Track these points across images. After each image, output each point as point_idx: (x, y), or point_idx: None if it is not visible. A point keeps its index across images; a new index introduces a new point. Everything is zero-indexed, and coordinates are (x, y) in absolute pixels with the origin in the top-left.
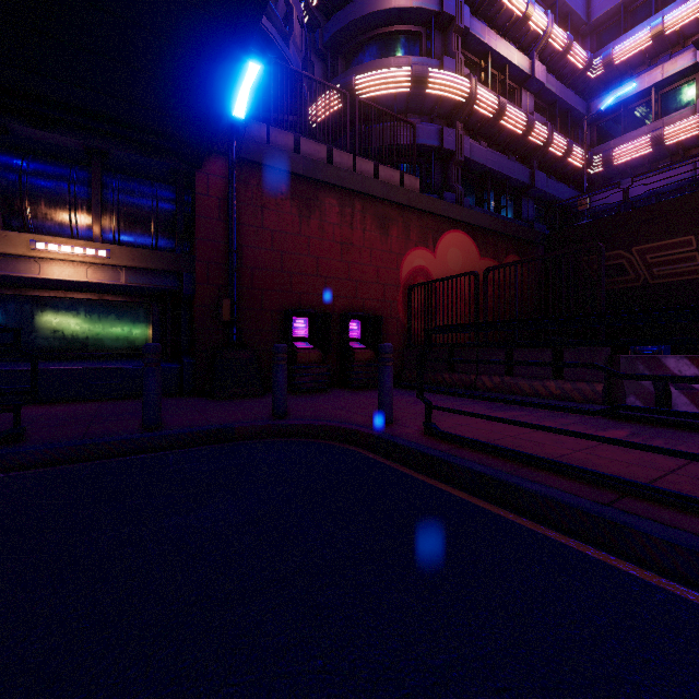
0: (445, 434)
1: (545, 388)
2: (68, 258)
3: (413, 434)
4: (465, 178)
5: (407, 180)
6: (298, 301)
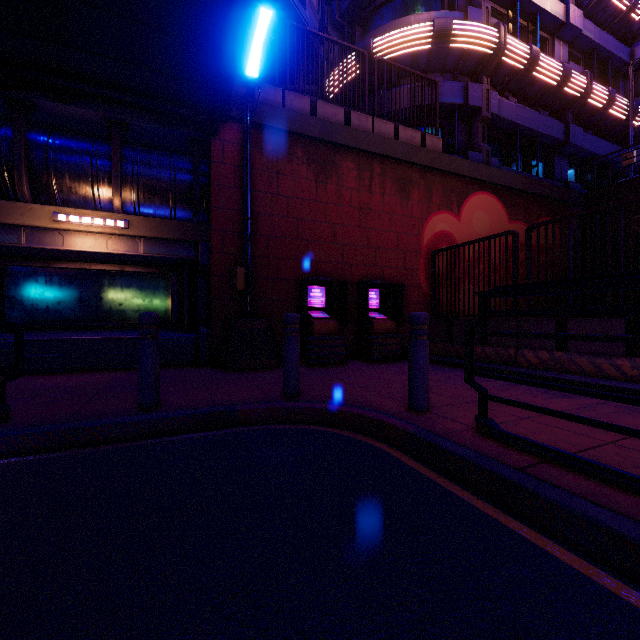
0: (511, 437)
1: (615, 367)
2: (88, 229)
3: (460, 431)
4: (491, 138)
5: (429, 141)
6: (314, 270)
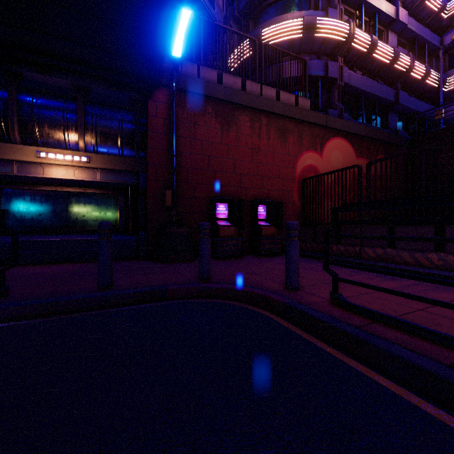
0: (353, 306)
1: (427, 259)
2: (61, 163)
3: (320, 302)
4: (344, 99)
5: (301, 101)
6: (220, 192)
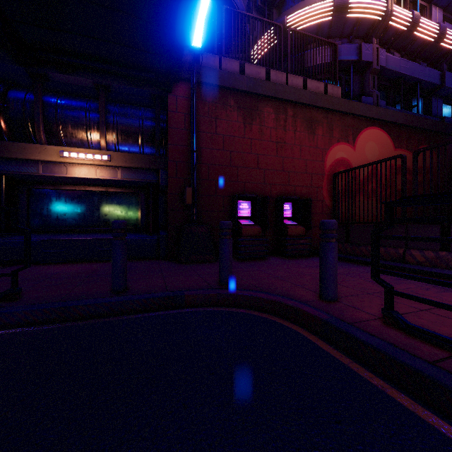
0: (418, 329)
1: None
2: (83, 162)
3: (368, 321)
4: (379, 85)
5: (330, 89)
6: (243, 189)
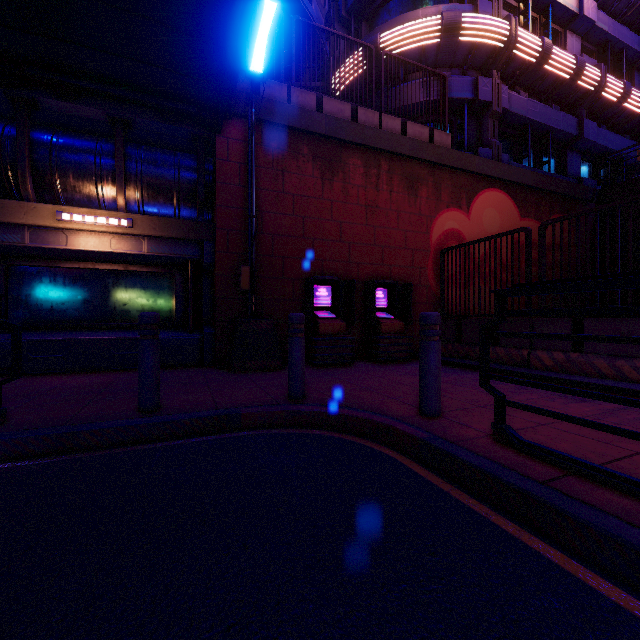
0: (531, 446)
1: (636, 369)
2: (92, 228)
3: (475, 439)
4: (501, 133)
5: (438, 137)
6: (320, 269)
